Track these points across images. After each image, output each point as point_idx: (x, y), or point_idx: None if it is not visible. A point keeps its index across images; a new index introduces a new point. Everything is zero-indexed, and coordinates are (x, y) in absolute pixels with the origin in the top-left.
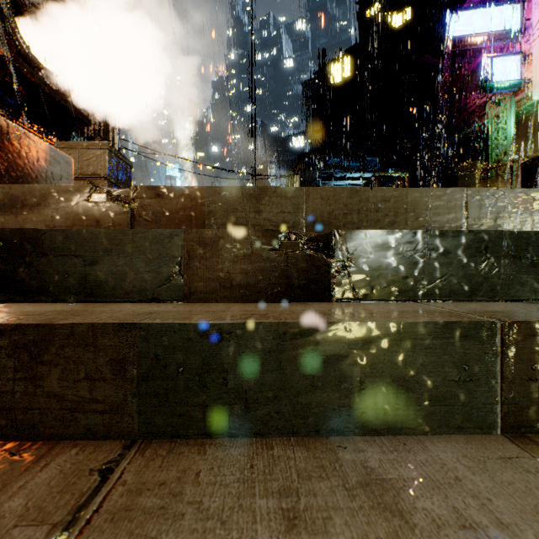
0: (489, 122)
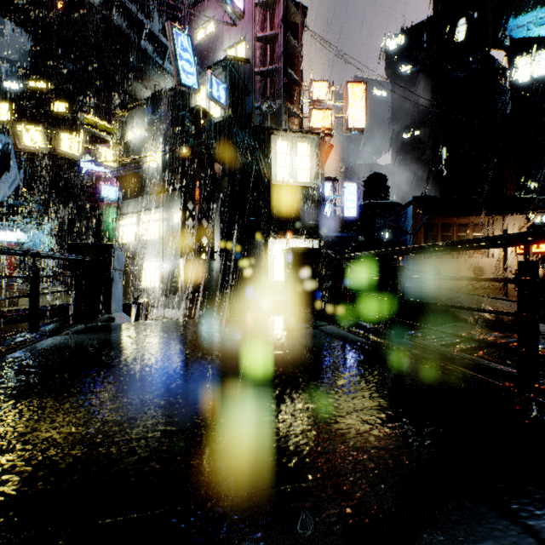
0: (102, 214)
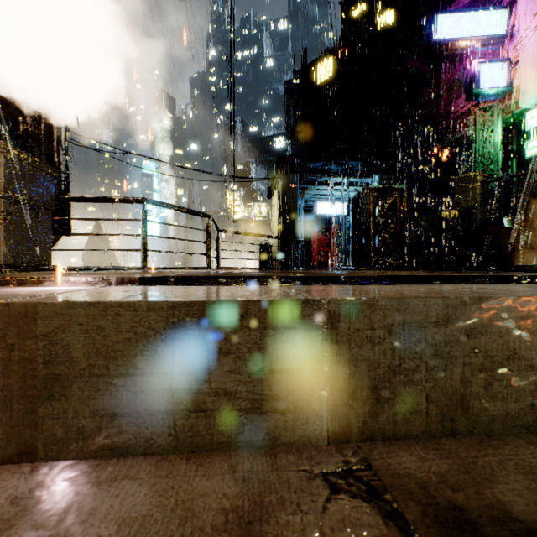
0: (476, 130)
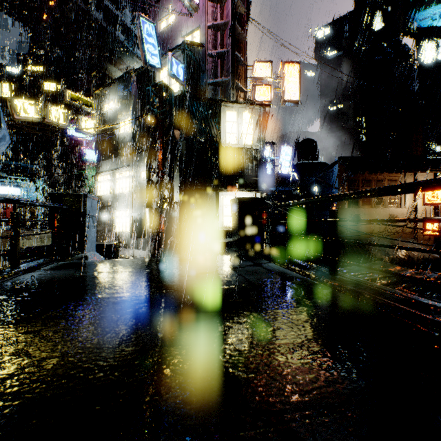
0: (84, 173)
